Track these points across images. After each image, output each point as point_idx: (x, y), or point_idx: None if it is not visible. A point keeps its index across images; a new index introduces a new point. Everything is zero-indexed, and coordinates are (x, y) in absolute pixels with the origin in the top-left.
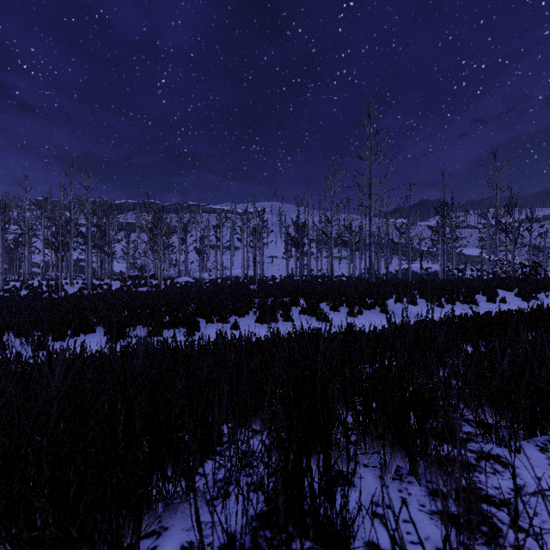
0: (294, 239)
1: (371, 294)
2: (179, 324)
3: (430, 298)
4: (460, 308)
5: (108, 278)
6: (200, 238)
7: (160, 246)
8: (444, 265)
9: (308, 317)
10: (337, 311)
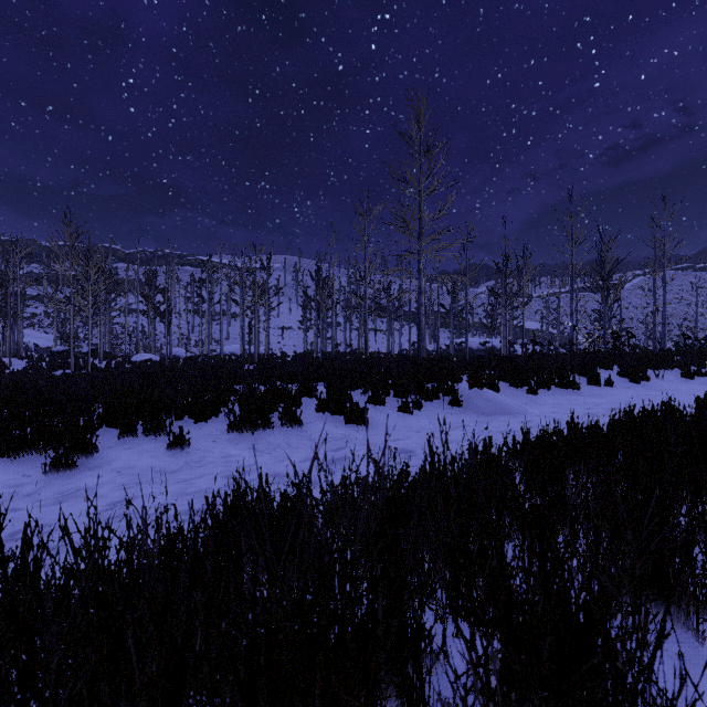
0: (313, 301)
1: (431, 375)
2: (47, 443)
3: (515, 380)
4: (559, 395)
5: (13, 355)
6: (163, 291)
7: (100, 304)
8: (506, 339)
9: (330, 417)
10: (380, 404)
